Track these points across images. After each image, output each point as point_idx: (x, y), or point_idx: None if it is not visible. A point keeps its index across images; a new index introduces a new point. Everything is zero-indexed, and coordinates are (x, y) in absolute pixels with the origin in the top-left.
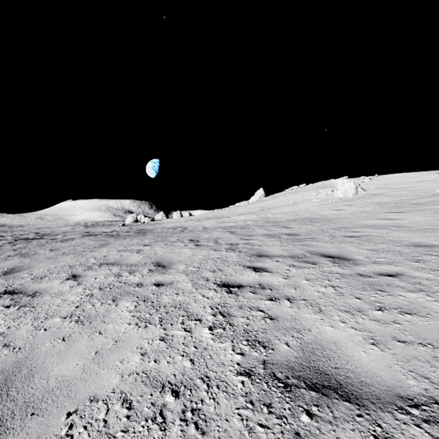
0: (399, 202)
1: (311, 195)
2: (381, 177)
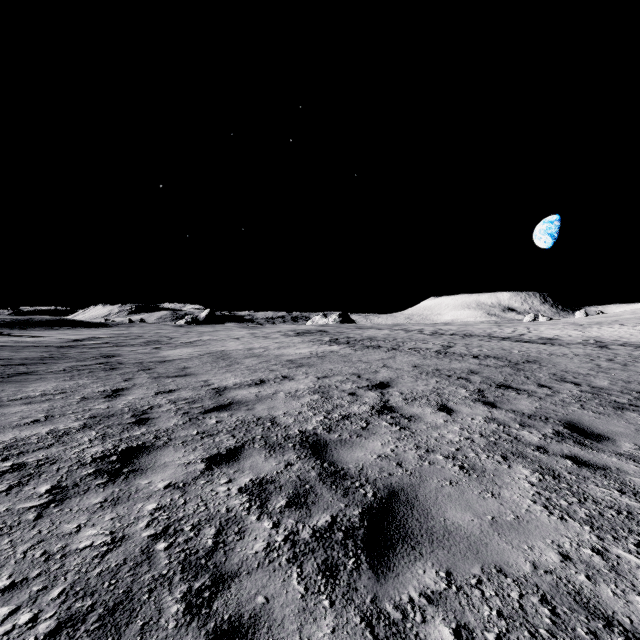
0: None
1: None
2: None
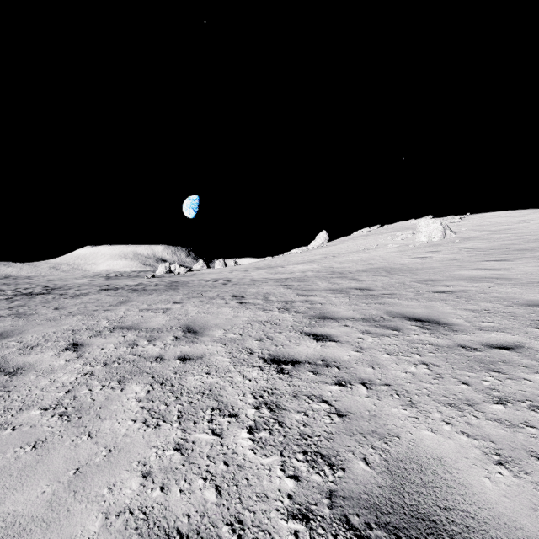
0: (500, 248)
1: (386, 239)
2: (474, 216)
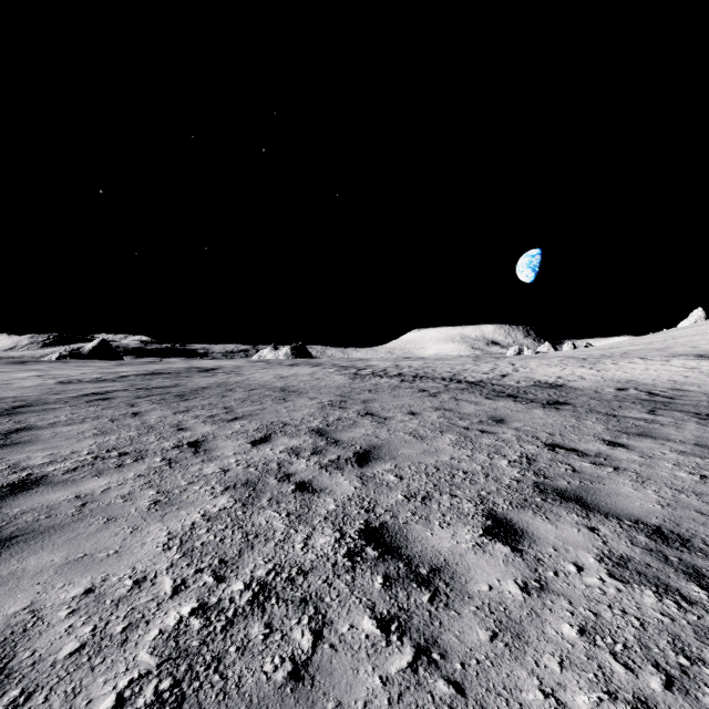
0: None
1: None
2: None
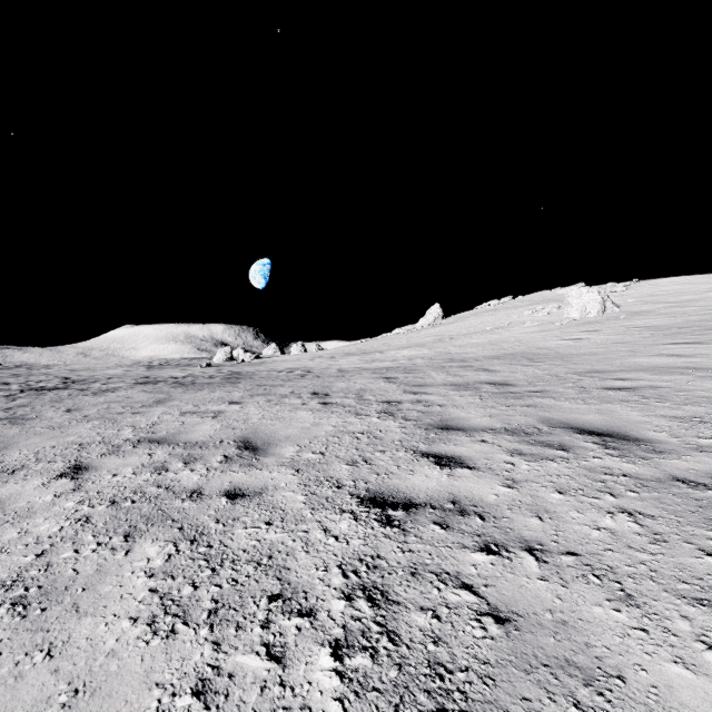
0: (686, 326)
1: (522, 314)
2: (643, 283)
